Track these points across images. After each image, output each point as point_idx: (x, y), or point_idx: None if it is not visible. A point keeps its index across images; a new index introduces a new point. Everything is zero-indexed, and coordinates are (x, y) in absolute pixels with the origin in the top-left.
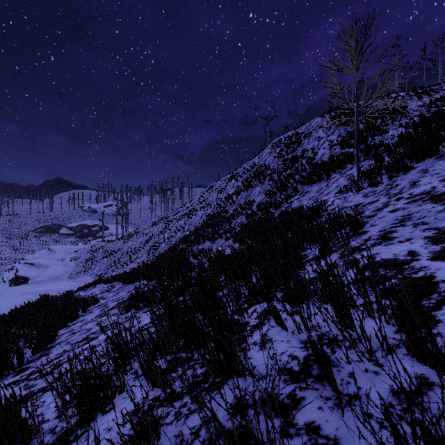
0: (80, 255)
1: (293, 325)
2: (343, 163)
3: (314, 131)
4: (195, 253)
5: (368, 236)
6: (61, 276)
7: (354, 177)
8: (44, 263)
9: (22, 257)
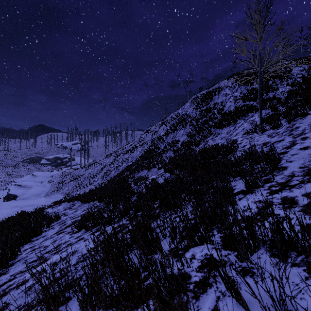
0: (54, 179)
1: (253, 298)
2: (245, 112)
3: (222, 90)
4: (135, 180)
5: (290, 172)
6: (40, 194)
7: (257, 122)
8: (29, 184)
9: (13, 180)
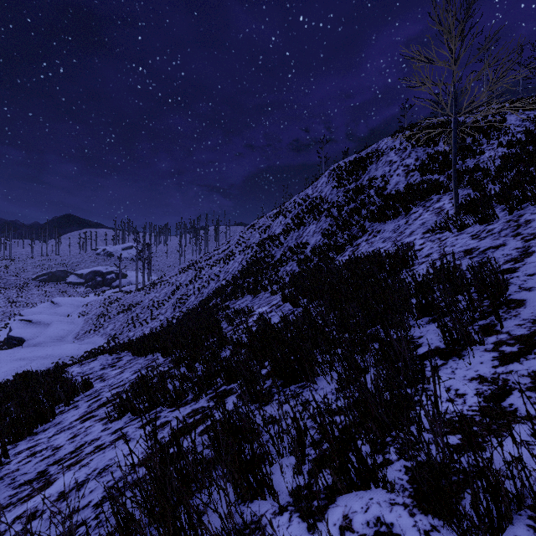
0: (90, 310)
1: None
2: (426, 194)
3: (384, 154)
4: (229, 316)
5: (534, 313)
6: (65, 336)
7: (448, 211)
8: (45, 319)
9: (19, 312)
